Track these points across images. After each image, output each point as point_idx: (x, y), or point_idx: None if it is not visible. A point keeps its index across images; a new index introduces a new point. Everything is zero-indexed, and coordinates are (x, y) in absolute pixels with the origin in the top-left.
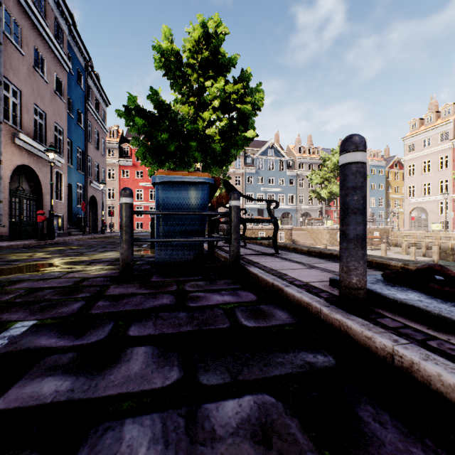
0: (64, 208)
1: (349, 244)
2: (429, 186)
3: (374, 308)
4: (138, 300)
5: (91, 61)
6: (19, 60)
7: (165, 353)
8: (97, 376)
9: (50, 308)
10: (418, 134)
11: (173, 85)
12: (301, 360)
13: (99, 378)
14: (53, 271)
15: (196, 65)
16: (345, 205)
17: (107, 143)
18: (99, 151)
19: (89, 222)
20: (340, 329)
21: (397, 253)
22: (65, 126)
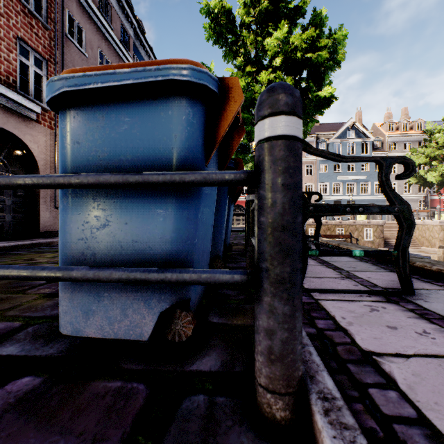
0: None
1: None
2: None
3: None
4: None
5: None
6: (83, 62)
7: None
8: None
9: None
10: None
11: (226, 55)
12: None
13: None
14: None
15: (253, 23)
16: None
17: None
18: None
19: None
20: None
21: None
22: None
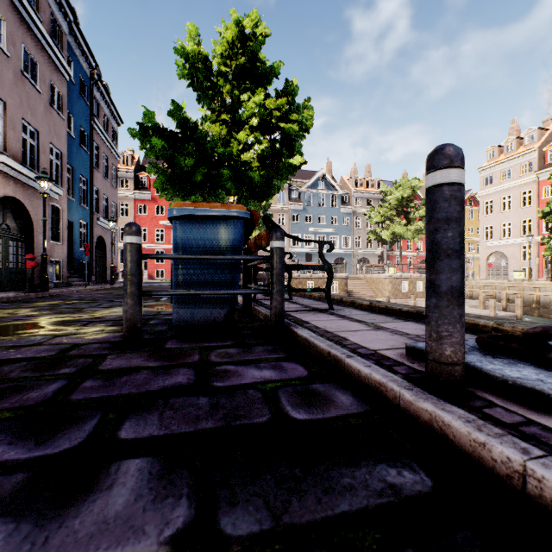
0: (62, 252)
1: (440, 300)
2: (510, 227)
3: (474, 390)
4: (142, 377)
5: (98, 68)
6: (2, 63)
7: (170, 471)
8: (52, 521)
9: (12, 393)
10: (496, 164)
11: (201, 99)
12: (379, 481)
13: (53, 525)
14: (34, 335)
15: (229, 73)
16: (434, 244)
17: (119, 172)
18: (109, 180)
19: (96, 269)
20: (432, 425)
21: (472, 307)
22: (64, 148)
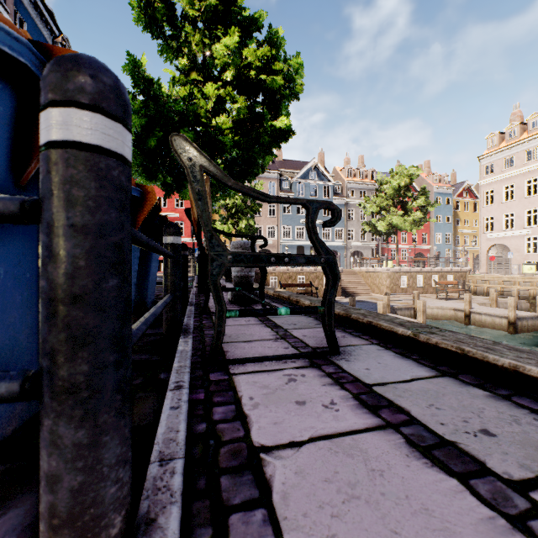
0: None
1: None
2: (513, 217)
3: None
4: None
5: (67, 41)
6: None
7: None
8: None
9: None
10: (498, 151)
11: (163, 50)
12: None
13: None
14: None
15: (199, 19)
16: None
17: None
18: None
19: None
20: None
21: (481, 304)
22: None
